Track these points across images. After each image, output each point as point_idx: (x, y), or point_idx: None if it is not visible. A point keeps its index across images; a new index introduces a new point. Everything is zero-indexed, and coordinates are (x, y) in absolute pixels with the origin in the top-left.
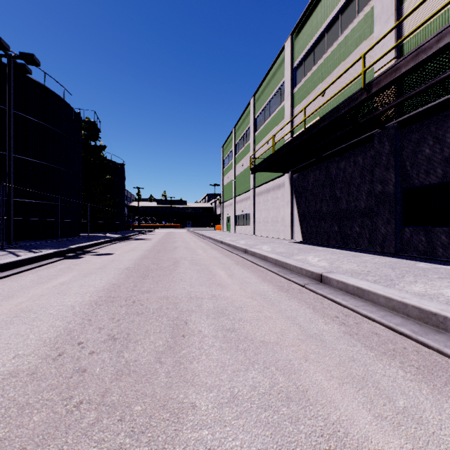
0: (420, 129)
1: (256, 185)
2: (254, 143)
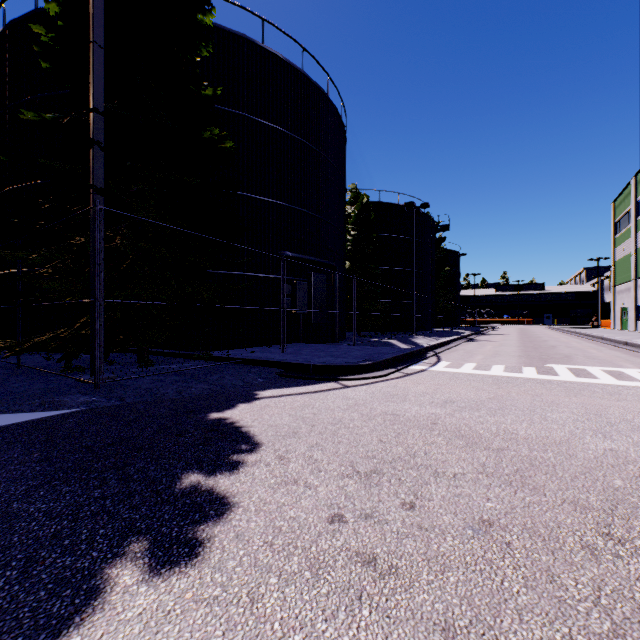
0: None
1: None
2: None
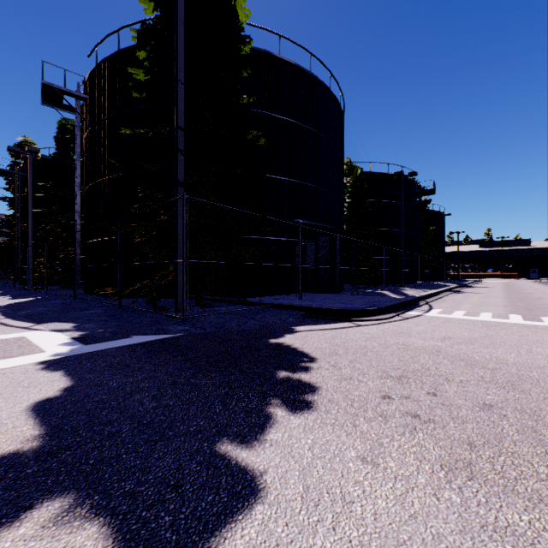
0: None
1: None
2: None
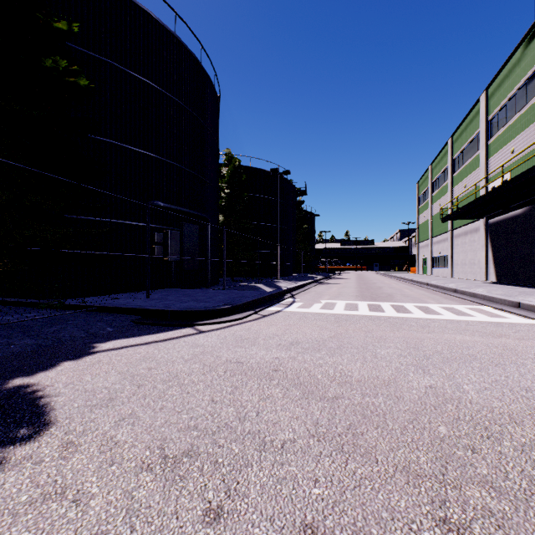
0: None
1: (454, 227)
2: (452, 184)
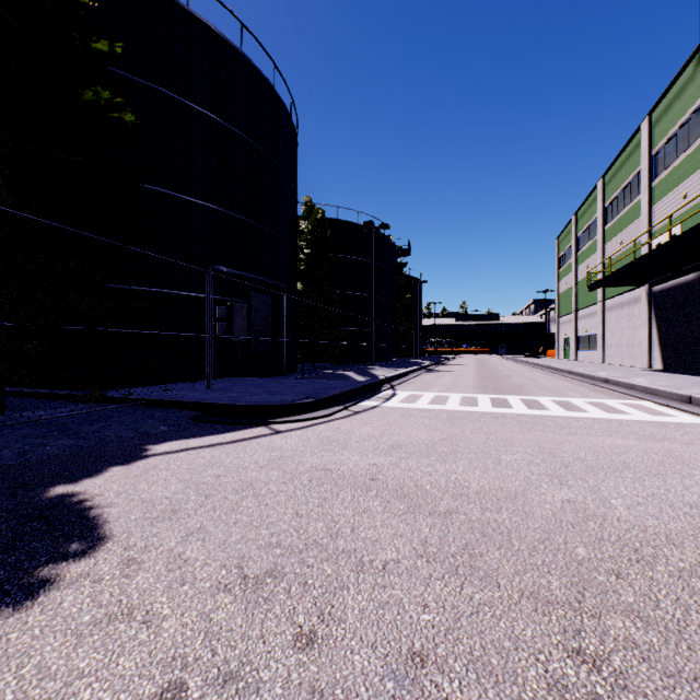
0: None
1: (606, 296)
2: (603, 240)
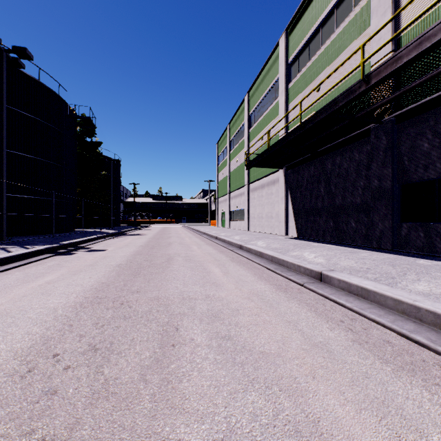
0: (419, 122)
1: (251, 181)
2: (249, 139)
